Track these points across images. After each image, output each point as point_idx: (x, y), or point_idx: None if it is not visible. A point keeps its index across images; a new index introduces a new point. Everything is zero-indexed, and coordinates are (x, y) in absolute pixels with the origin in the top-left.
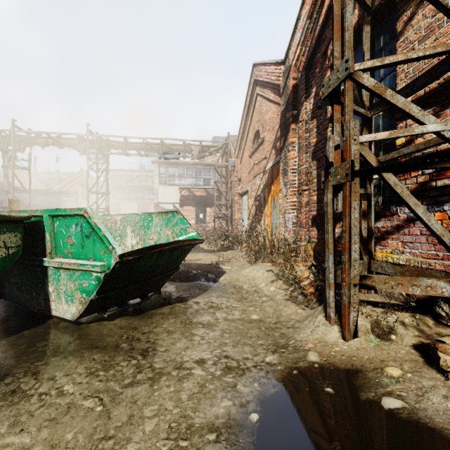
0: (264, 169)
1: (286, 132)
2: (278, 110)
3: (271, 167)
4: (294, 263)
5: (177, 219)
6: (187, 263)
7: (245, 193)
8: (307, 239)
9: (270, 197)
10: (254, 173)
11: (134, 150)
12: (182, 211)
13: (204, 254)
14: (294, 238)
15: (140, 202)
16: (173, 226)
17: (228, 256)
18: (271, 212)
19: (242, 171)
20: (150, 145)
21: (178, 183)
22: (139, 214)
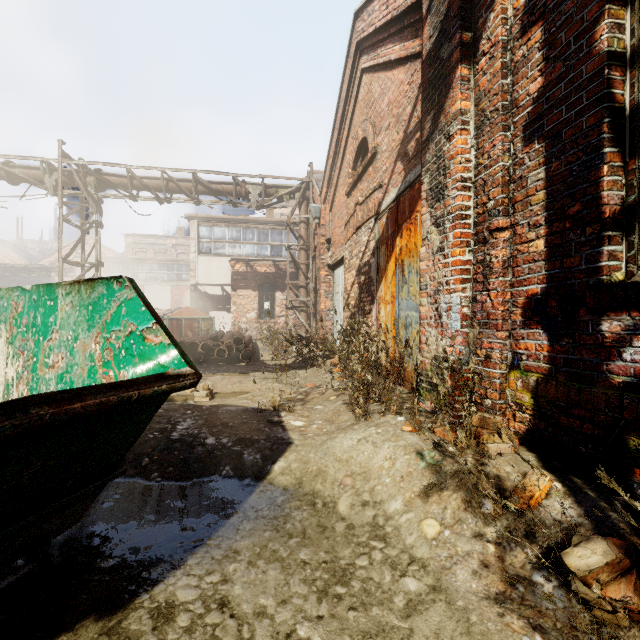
0: (377, 209)
1: (441, 95)
2: (410, 73)
3: (394, 200)
4: (483, 431)
5: (119, 301)
6: (210, 406)
7: (339, 263)
8: (508, 359)
9: (392, 263)
10: (356, 222)
11: (147, 190)
12: (235, 298)
13: (263, 375)
14: (467, 353)
15: (176, 285)
16: (107, 324)
17: (306, 385)
18: (394, 294)
19: (333, 224)
20: (175, 181)
21: (229, 252)
22: (26, 288)
